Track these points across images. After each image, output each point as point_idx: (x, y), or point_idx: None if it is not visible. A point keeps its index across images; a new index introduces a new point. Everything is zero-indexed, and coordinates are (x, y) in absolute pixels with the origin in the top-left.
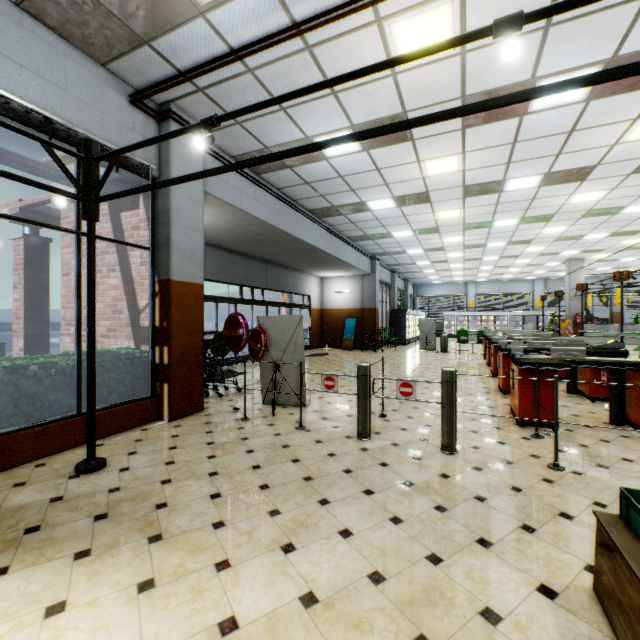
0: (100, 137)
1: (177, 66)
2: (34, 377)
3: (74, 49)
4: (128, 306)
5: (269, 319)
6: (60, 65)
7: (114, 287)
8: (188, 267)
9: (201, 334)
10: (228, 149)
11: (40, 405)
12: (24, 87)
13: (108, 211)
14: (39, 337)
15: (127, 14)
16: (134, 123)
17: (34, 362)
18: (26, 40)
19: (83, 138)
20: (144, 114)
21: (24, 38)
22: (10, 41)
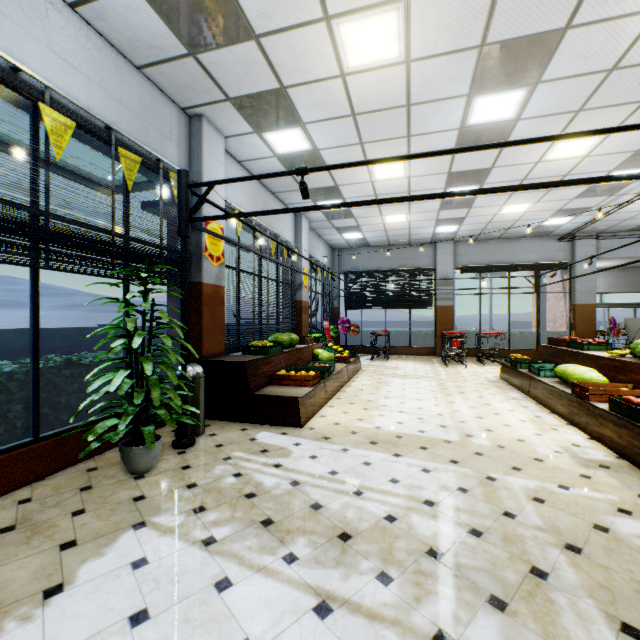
0: (545, 260)
1: (568, 229)
2: (526, 336)
3: (536, 238)
4: (565, 314)
5: (629, 320)
6: (532, 245)
7: (561, 306)
8: (585, 297)
9: (594, 326)
10: (618, 231)
11: (527, 345)
12: (522, 258)
13: (560, 274)
14: (541, 328)
15: (546, 230)
16: (559, 248)
17: (526, 332)
18: (523, 245)
19: (538, 265)
20: (563, 242)
21: (522, 245)
22: (519, 248)
